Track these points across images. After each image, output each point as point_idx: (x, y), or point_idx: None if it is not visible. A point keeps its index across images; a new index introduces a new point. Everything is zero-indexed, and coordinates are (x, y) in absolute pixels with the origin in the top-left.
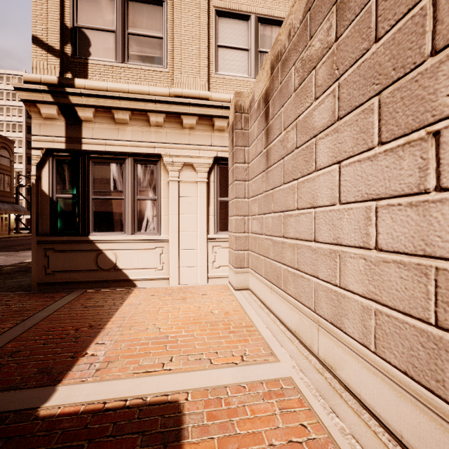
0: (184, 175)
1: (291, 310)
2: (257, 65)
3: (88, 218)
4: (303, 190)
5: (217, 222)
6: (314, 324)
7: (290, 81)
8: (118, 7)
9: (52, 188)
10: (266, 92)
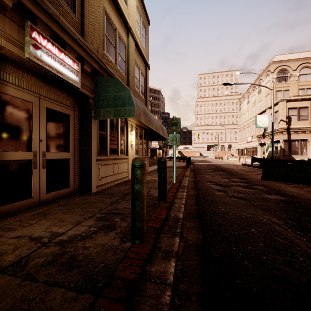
0: None
1: None
2: None
3: (291, 152)
4: None
5: None
6: None
7: None
8: (297, 110)
9: (284, 147)
10: None
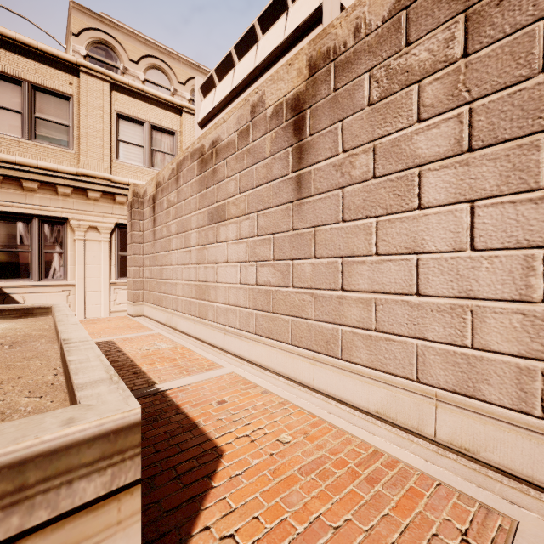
0: (89, 235)
1: (164, 314)
2: (150, 159)
3: None
4: (168, 257)
5: (118, 271)
6: (171, 315)
7: (164, 203)
8: (25, 93)
9: None
10: (154, 196)
